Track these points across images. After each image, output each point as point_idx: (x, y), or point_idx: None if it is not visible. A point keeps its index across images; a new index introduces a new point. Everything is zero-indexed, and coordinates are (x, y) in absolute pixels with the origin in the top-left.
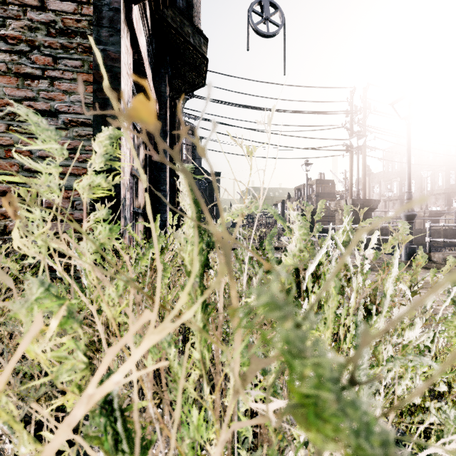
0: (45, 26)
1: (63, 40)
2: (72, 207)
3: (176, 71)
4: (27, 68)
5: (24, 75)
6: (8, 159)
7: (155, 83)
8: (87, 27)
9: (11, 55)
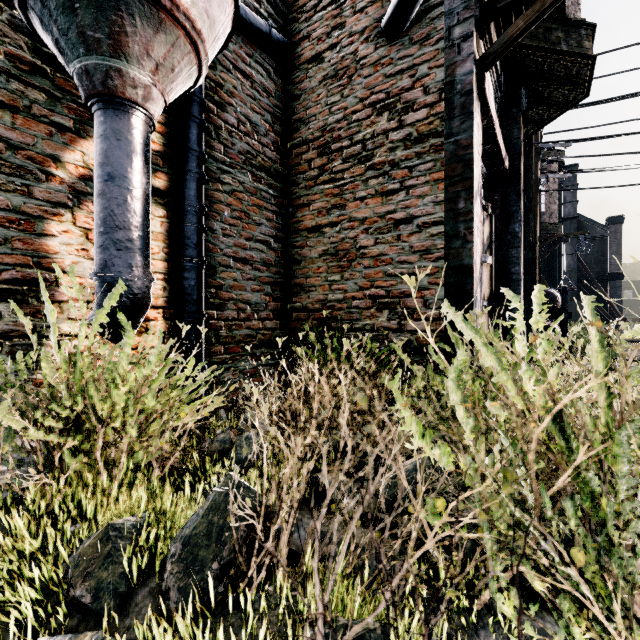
0: (403, 142)
1: (417, 149)
2: (425, 306)
3: (534, 98)
4: (389, 186)
5: (387, 193)
6: (375, 268)
7: (503, 132)
8: (438, 125)
9: (377, 179)
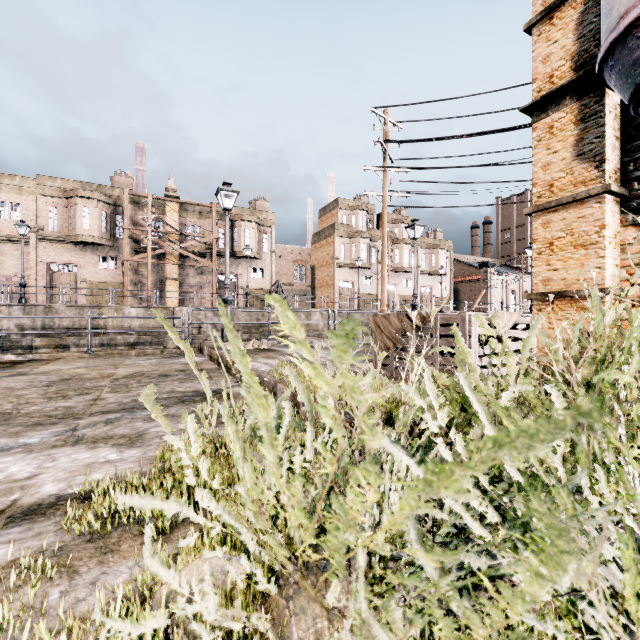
0: None
1: None
2: None
3: None
4: None
5: None
6: None
7: None
8: None
9: None
